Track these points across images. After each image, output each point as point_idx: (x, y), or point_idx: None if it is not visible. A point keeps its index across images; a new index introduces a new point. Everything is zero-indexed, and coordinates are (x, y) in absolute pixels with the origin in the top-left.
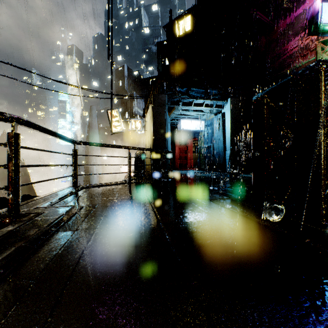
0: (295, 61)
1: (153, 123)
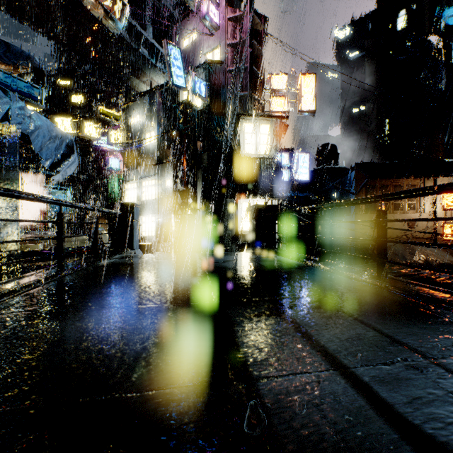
0: (108, 173)
1: None
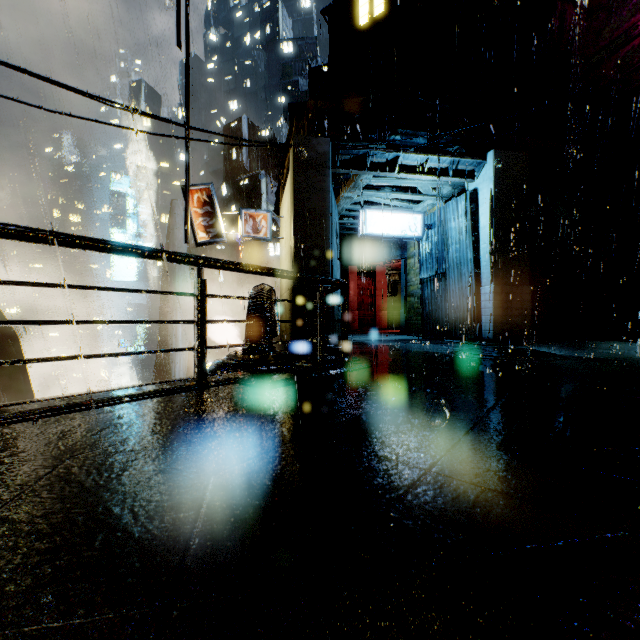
0: None
1: (295, 212)
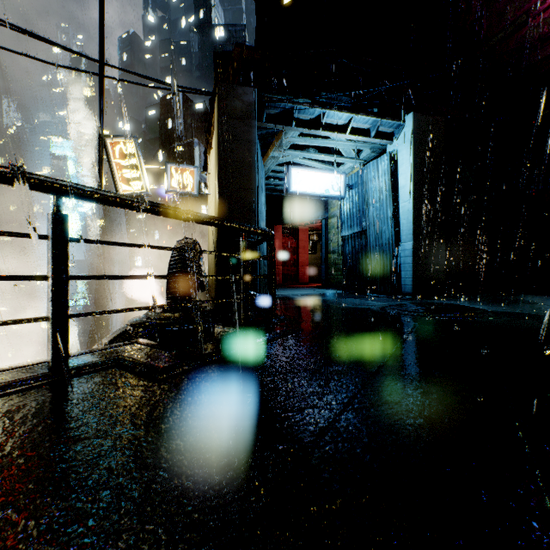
0: None
1: (219, 162)
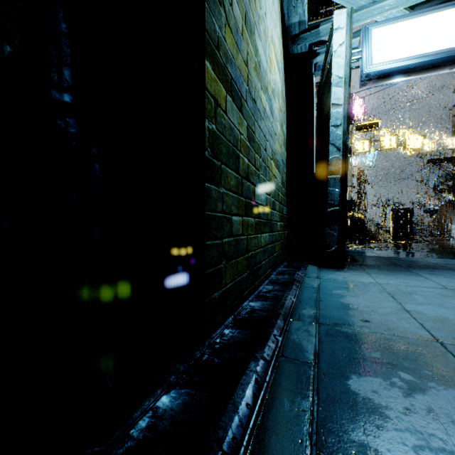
0: None
1: None
